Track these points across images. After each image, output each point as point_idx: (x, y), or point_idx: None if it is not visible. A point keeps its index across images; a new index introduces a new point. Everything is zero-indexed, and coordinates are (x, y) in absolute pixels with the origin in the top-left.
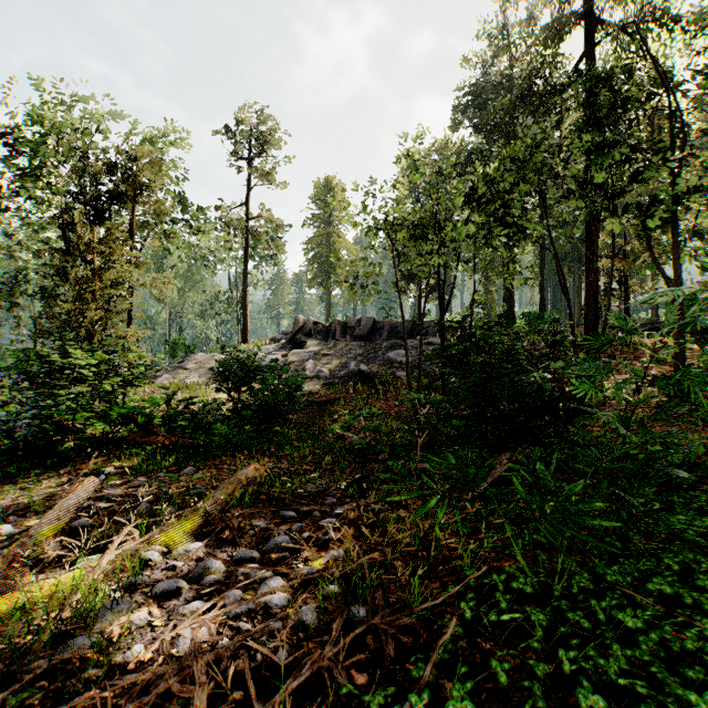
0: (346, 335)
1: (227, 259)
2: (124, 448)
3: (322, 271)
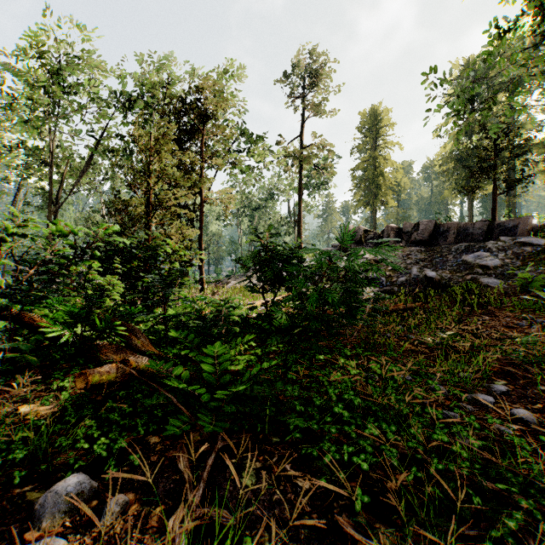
0: (401, 241)
1: (286, 189)
2: (98, 365)
3: (368, 193)
